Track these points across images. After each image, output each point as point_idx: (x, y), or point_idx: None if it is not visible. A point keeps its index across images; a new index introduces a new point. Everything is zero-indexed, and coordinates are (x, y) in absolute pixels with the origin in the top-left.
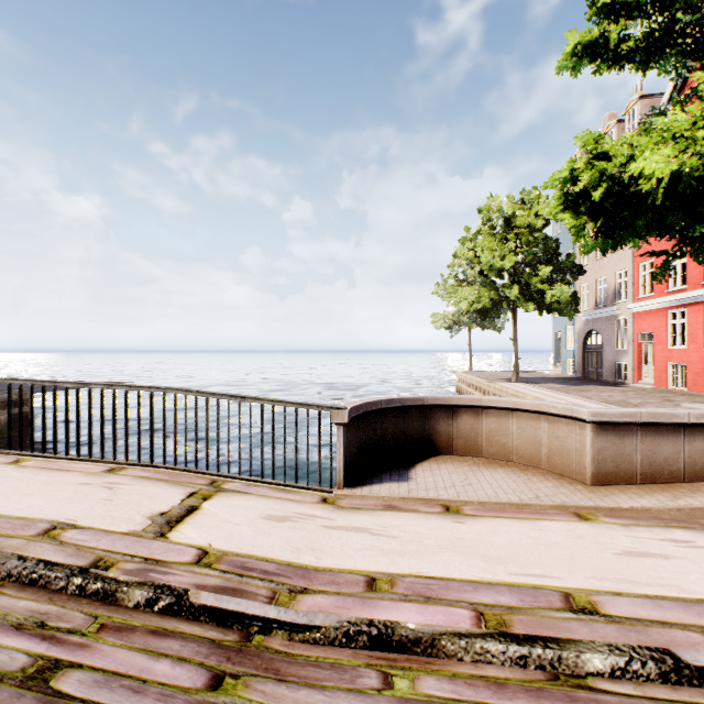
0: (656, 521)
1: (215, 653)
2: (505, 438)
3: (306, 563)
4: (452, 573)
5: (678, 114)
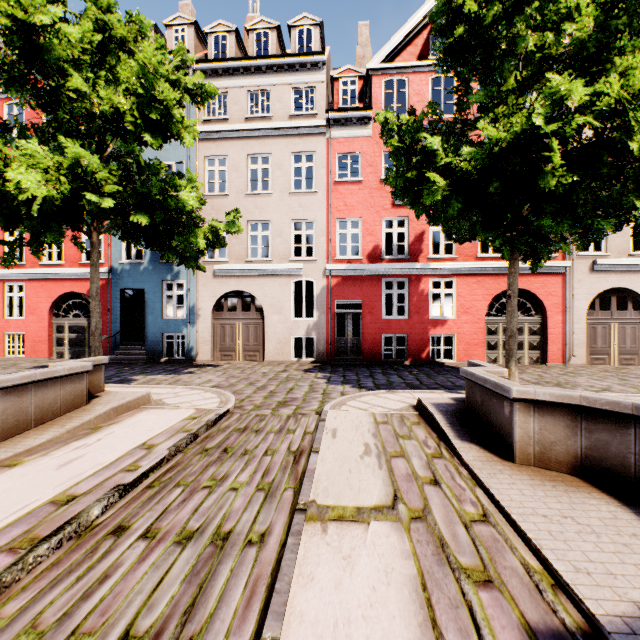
0: (60, 444)
1: None
2: None
3: None
4: None
5: (38, 148)
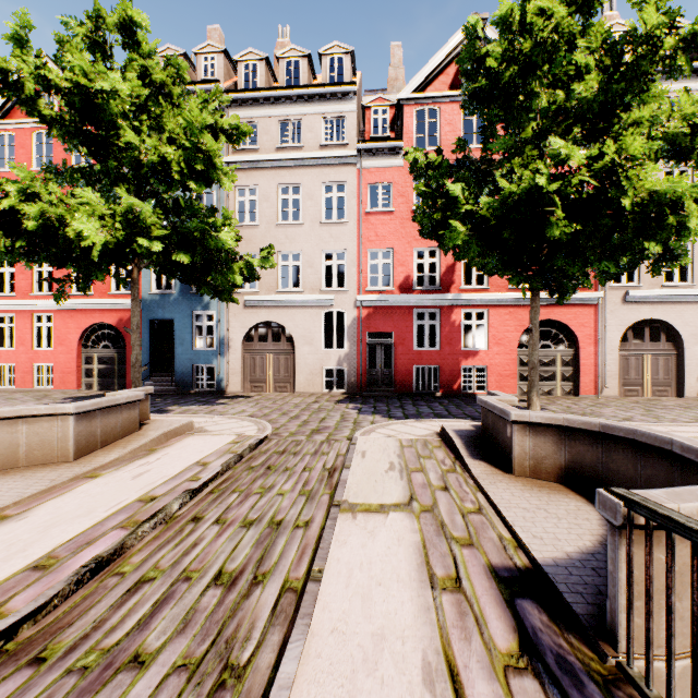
0: (126, 462)
1: (1, 671)
2: None
3: None
4: (78, 531)
5: (92, 195)
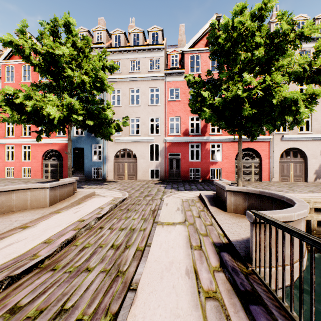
0: (70, 207)
1: (42, 272)
2: (10, 202)
3: (18, 255)
4: (57, 231)
5: (53, 97)
